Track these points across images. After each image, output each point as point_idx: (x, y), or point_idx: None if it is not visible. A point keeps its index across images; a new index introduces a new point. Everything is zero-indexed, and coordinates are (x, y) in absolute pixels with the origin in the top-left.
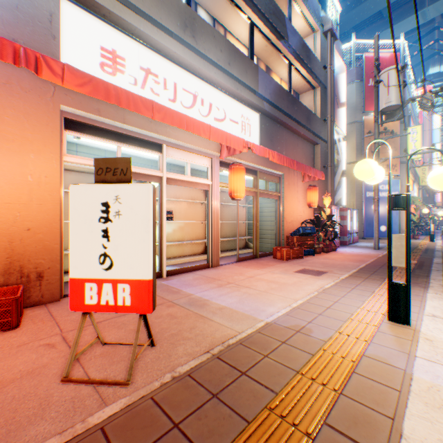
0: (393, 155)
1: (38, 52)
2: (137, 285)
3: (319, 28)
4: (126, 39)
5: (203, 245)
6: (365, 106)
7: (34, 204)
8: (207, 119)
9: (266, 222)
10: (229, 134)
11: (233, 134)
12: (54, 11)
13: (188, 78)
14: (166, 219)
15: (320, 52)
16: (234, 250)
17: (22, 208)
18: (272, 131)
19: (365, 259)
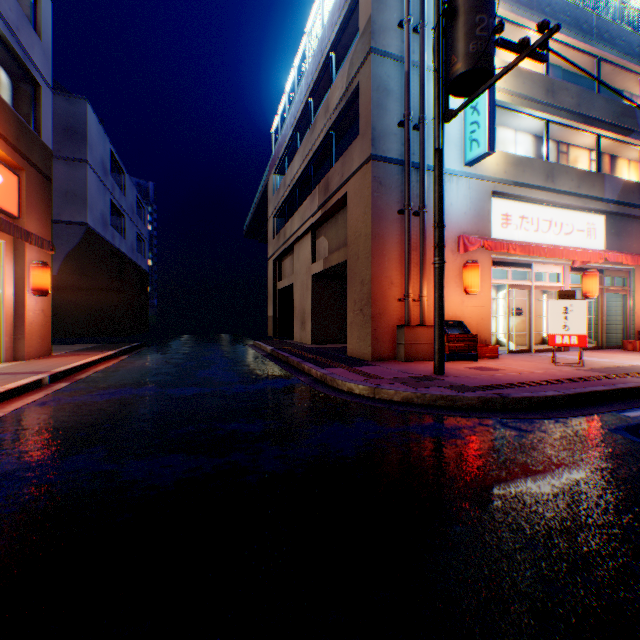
0: None
1: (483, 232)
2: (579, 336)
3: None
4: (511, 203)
5: (539, 337)
6: None
7: (482, 307)
8: (558, 236)
9: (608, 317)
10: (587, 252)
11: (578, 242)
12: (488, 209)
13: (545, 210)
14: (516, 314)
15: None
16: None
17: (479, 308)
18: (617, 227)
19: None
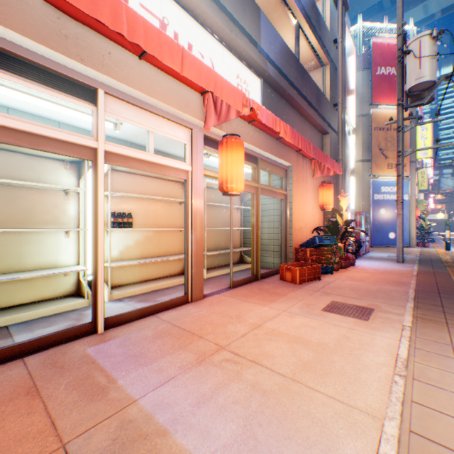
0: None
1: None
2: None
3: None
4: None
5: (182, 261)
6: (373, 98)
7: None
8: None
9: (267, 229)
10: (219, 76)
11: None
12: None
13: None
14: (120, 225)
15: (329, 21)
16: (226, 267)
17: None
18: (276, 108)
19: (403, 280)
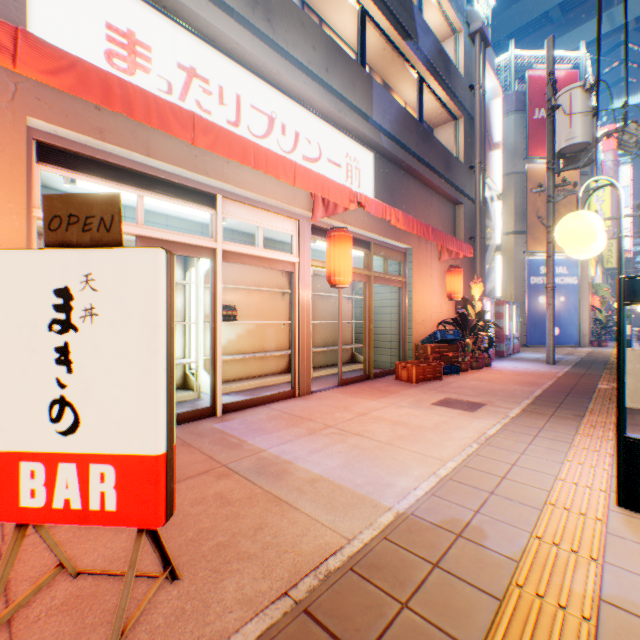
0: None
1: None
2: (131, 467)
3: (463, 28)
4: (153, 14)
5: (285, 359)
6: (529, 150)
7: None
8: (291, 157)
9: (383, 323)
10: (327, 179)
11: None
12: None
13: (260, 89)
14: (225, 318)
15: (464, 64)
16: (334, 367)
17: None
18: (393, 182)
19: (538, 381)
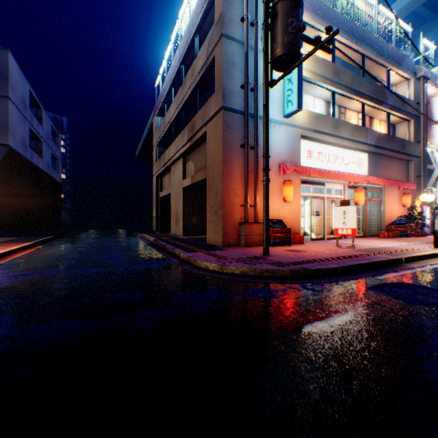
0: None
1: (295, 161)
2: (352, 229)
3: (412, 77)
4: (313, 143)
5: (329, 230)
6: None
7: (295, 210)
8: (340, 166)
9: (369, 217)
10: (357, 176)
11: (353, 169)
12: (298, 146)
13: (333, 149)
14: (316, 215)
15: (412, 93)
16: None
17: (293, 211)
18: (375, 161)
19: None
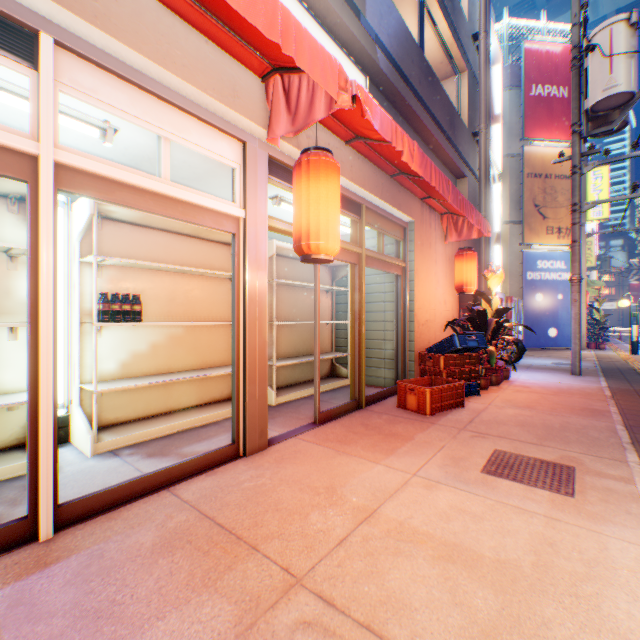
0: (568, 212)
1: None
2: None
3: None
4: None
5: None
6: (526, 130)
7: None
8: None
9: (374, 323)
10: (292, 17)
11: None
12: None
13: None
14: (117, 316)
15: (467, 5)
16: (308, 386)
17: None
18: None
19: (597, 407)
